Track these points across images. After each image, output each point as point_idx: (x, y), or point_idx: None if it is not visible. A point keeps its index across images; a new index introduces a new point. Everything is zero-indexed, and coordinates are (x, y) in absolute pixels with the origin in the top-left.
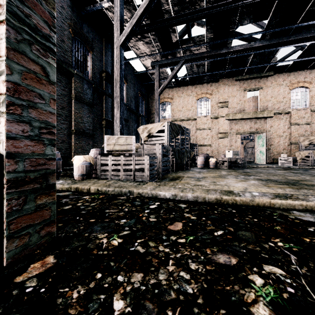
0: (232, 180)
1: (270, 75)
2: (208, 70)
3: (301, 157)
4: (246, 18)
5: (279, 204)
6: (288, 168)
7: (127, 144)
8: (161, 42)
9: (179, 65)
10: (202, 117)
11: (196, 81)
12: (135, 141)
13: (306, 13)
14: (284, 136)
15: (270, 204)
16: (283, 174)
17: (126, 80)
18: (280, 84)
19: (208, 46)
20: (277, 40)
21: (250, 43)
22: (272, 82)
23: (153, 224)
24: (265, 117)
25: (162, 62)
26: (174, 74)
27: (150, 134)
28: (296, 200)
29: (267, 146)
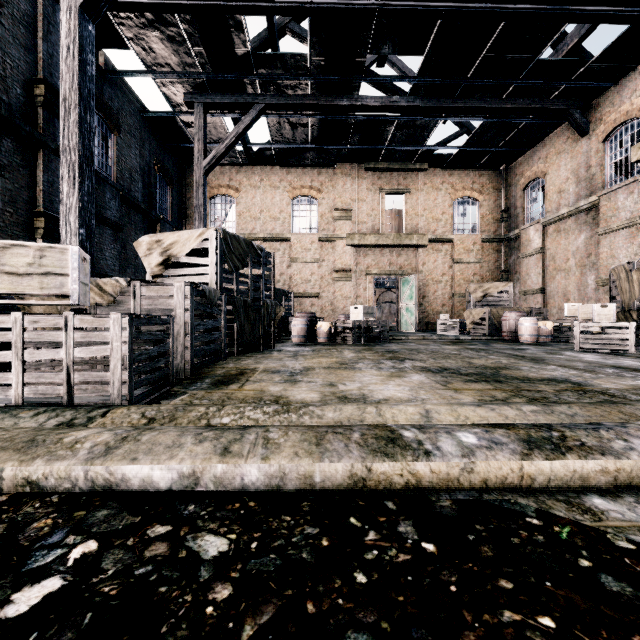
0: (371, 376)
1: (422, 168)
2: (315, 138)
3: (473, 319)
4: (388, 42)
5: (547, 475)
6: (456, 339)
7: (46, 273)
8: (208, 46)
9: (252, 114)
10: (302, 236)
11: (290, 159)
12: (78, 264)
13: (482, 62)
14: (444, 282)
15: (522, 476)
16: (458, 354)
17: (116, 125)
18: (438, 189)
19: (315, 83)
20: (437, 101)
21: (393, 96)
22: (426, 183)
23: None
24: (414, 246)
25: (213, 99)
26: (241, 130)
27: (171, 259)
28: (586, 454)
29: (418, 299)
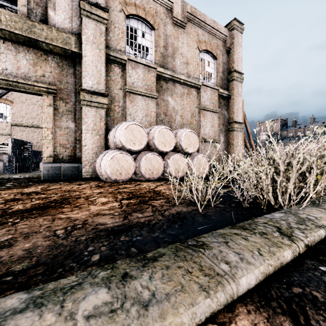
0: None
1: None
2: None
3: None
4: None
5: None
6: None
7: None
8: None
9: None
10: None
11: None
12: None
13: None
14: None
15: None
16: None
17: None
18: None
19: None
20: None
21: None
22: None
23: (14, 179)
24: None
25: None
26: None
27: None
28: None
29: None
